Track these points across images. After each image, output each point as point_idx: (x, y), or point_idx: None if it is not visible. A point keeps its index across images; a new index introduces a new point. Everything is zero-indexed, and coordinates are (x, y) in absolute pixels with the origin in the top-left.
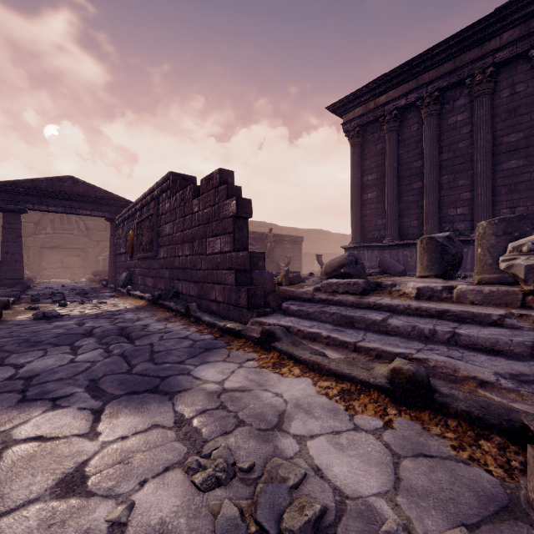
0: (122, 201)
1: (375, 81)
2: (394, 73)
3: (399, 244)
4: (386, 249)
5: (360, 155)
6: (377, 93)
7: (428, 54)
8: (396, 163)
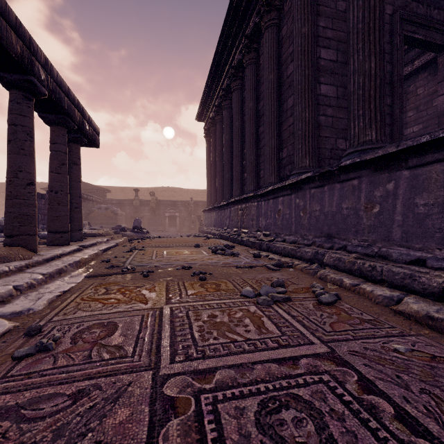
0: (99, 190)
1: (201, 102)
2: (204, 97)
3: (208, 209)
4: (209, 212)
5: (209, 149)
6: (207, 108)
7: (208, 85)
8: (215, 154)
